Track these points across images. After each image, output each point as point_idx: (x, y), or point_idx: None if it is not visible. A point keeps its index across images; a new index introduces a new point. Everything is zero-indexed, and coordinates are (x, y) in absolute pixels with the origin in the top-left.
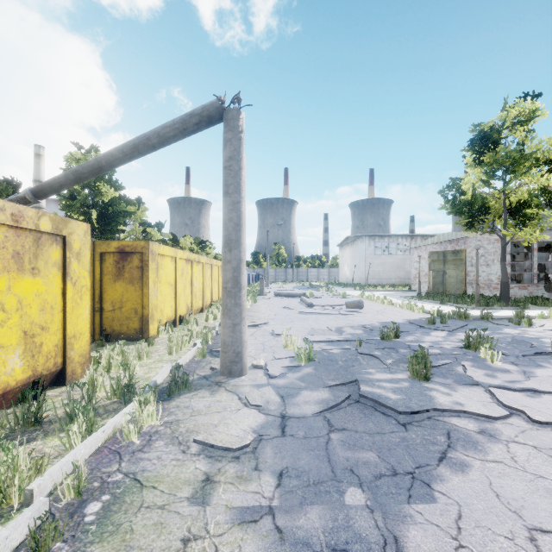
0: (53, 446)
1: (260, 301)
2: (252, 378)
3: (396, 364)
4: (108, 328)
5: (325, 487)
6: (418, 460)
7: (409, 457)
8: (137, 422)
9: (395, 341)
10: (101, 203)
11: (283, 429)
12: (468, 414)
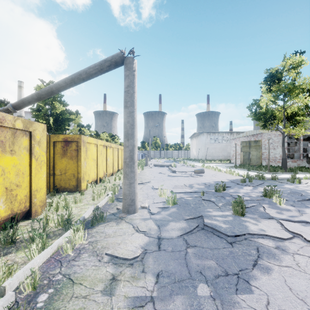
0: (21, 257)
1: (145, 169)
2: (141, 214)
3: (224, 206)
4: (58, 185)
5: (185, 283)
6: (240, 265)
7: (235, 264)
8: (72, 242)
9: (223, 192)
10: (55, 113)
11: (159, 246)
12: (268, 236)
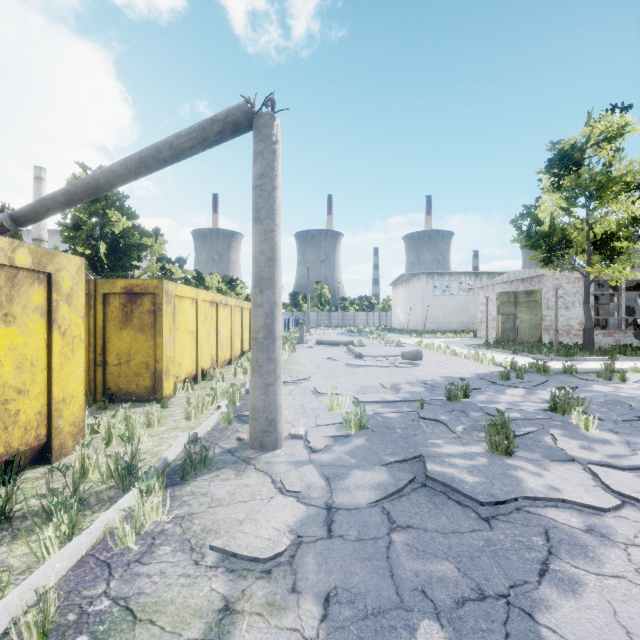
0: (21, 554)
1: (299, 350)
2: (289, 452)
3: (468, 432)
4: (113, 386)
5: (389, 620)
6: (512, 574)
7: (499, 570)
8: (136, 520)
9: (464, 401)
10: (111, 234)
11: (329, 528)
12: (568, 504)
